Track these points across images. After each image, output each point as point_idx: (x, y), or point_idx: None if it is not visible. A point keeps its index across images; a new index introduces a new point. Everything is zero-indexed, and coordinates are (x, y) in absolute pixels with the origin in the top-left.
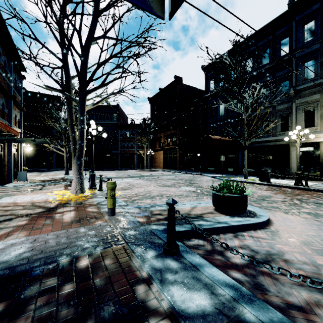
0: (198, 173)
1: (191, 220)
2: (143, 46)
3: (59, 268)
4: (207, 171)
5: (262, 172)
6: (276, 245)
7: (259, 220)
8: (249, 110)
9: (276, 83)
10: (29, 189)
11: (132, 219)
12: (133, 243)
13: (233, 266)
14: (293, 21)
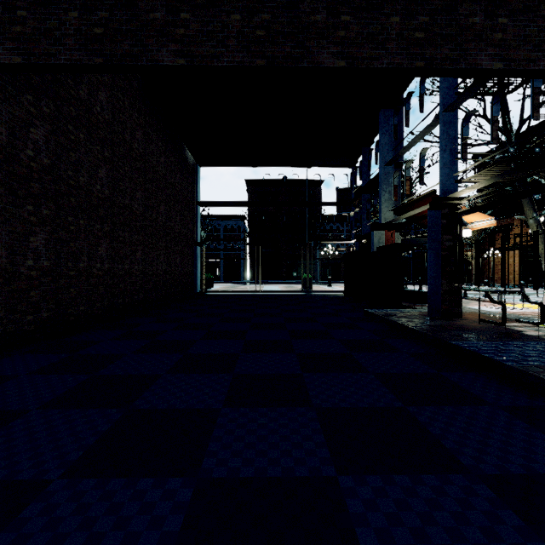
0: None
1: None
2: None
3: None
4: None
5: None
6: None
7: None
8: None
9: None
10: None
11: None
12: None
13: None
14: None
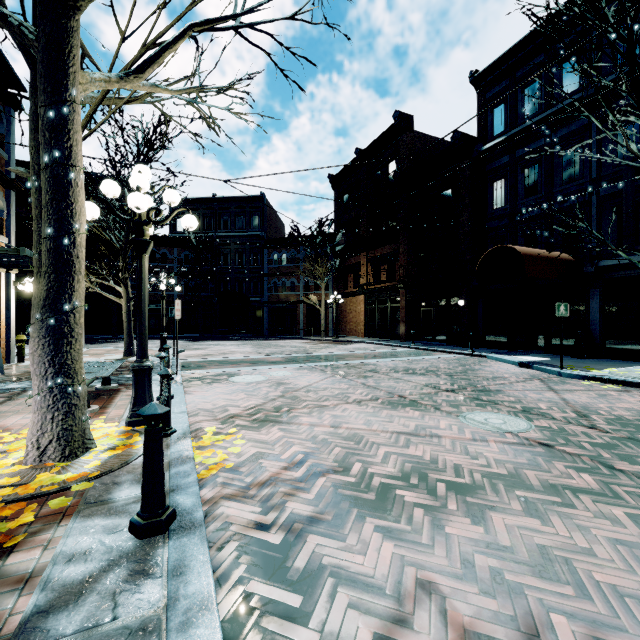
0: (466, 352)
1: None
2: None
3: None
4: (484, 346)
5: None
6: None
7: None
8: None
9: None
10: None
11: None
12: None
13: None
14: None
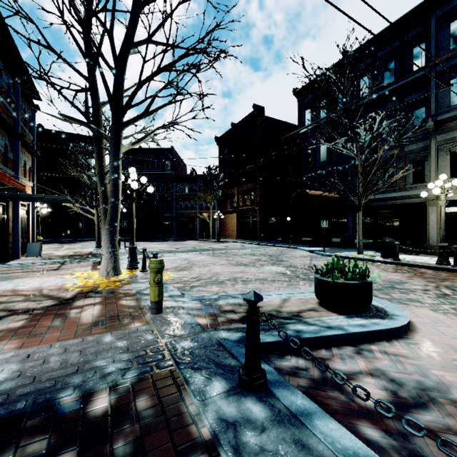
0: (288, 246)
1: (282, 322)
2: (206, 54)
3: (57, 415)
4: (301, 243)
5: (385, 245)
6: (431, 369)
7: (395, 323)
8: (365, 152)
9: (405, 112)
10: (41, 269)
11: (189, 319)
12: (189, 364)
13: (363, 412)
14: (433, 18)
